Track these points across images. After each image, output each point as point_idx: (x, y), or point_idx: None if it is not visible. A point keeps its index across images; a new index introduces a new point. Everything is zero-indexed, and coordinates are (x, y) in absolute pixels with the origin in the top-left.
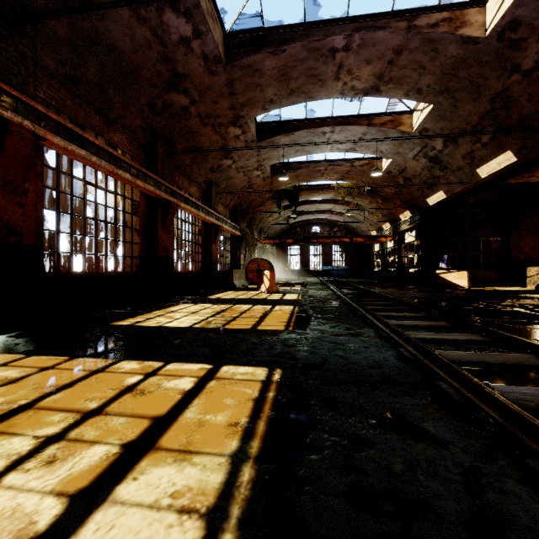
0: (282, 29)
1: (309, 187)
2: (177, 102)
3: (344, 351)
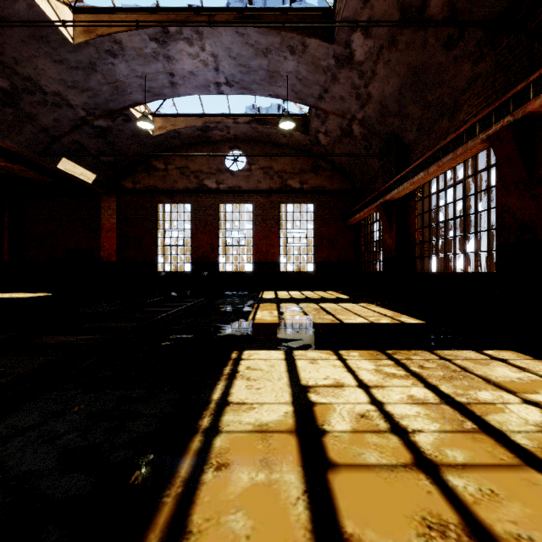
0: None
1: None
2: None
3: None
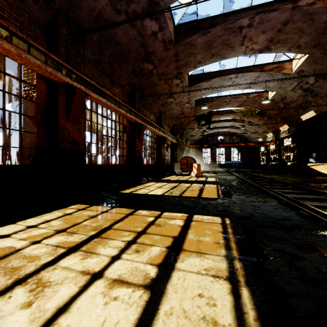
0: (209, 19)
1: (218, 112)
2: (147, 68)
3: (261, 210)
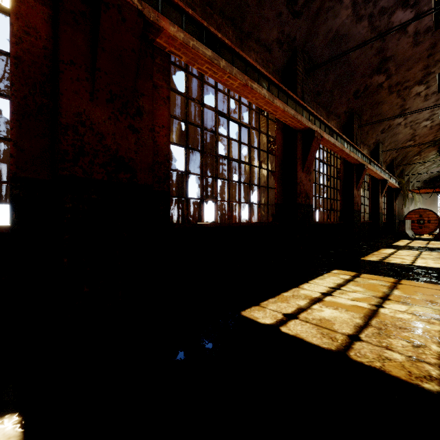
0: None
1: None
2: (375, 82)
3: None
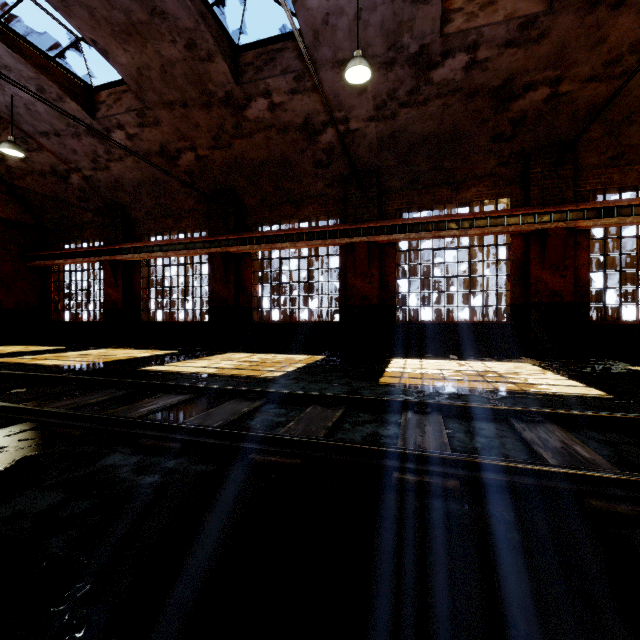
0: None
1: None
2: (529, 105)
3: (295, 388)
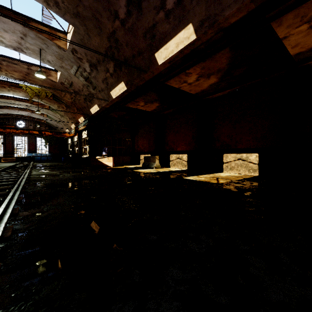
0: None
1: None
2: None
3: None
